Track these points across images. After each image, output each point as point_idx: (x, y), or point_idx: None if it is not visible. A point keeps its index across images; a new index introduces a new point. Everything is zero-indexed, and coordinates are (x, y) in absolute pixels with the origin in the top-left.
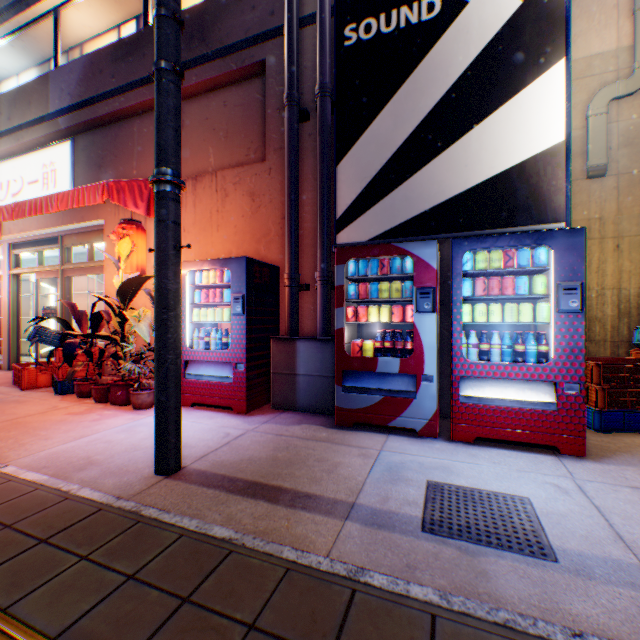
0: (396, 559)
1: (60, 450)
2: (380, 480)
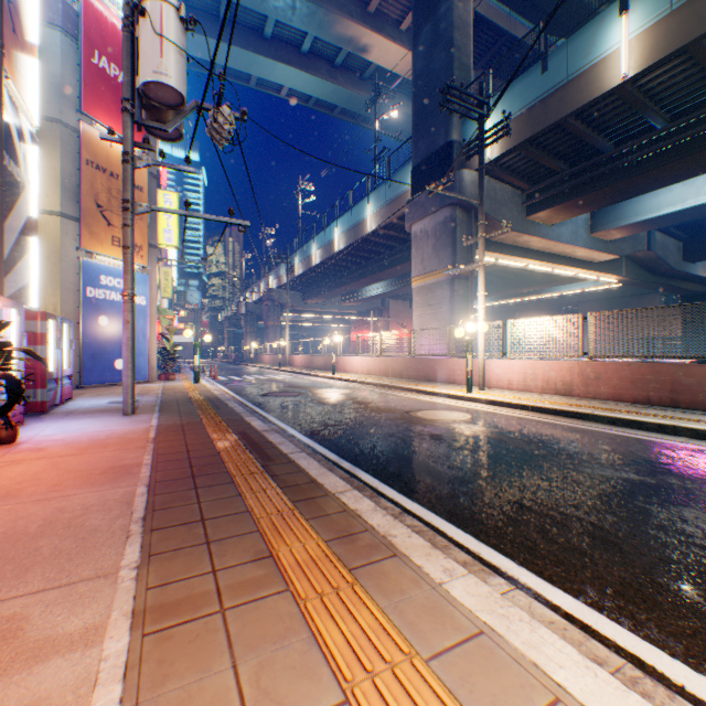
0: (152, 402)
1: (128, 426)
2: (113, 405)
